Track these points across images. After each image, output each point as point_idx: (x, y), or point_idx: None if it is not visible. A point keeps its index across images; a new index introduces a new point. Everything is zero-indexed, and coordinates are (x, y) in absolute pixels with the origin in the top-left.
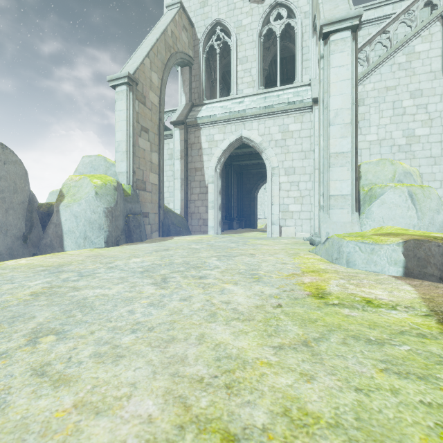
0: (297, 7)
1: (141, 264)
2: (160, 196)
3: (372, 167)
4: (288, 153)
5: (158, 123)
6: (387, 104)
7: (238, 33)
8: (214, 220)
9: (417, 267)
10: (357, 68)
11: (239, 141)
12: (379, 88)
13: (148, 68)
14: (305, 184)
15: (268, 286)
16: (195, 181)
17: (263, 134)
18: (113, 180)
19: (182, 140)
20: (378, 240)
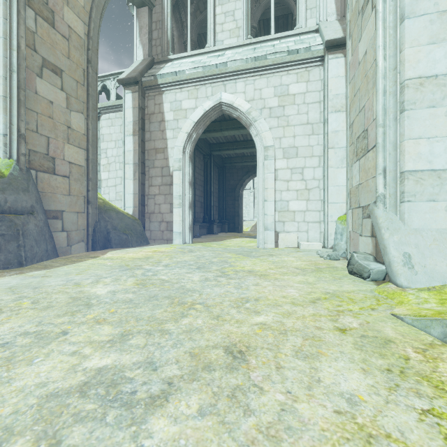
0: None
1: None
2: (88, 184)
3: None
4: (288, 126)
5: (84, 67)
6: None
7: None
8: (182, 223)
9: None
10: None
11: (217, 110)
12: None
13: None
14: (313, 171)
15: None
16: (155, 168)
17: (252, 99)
18: None
19: (135, 107)
20: None
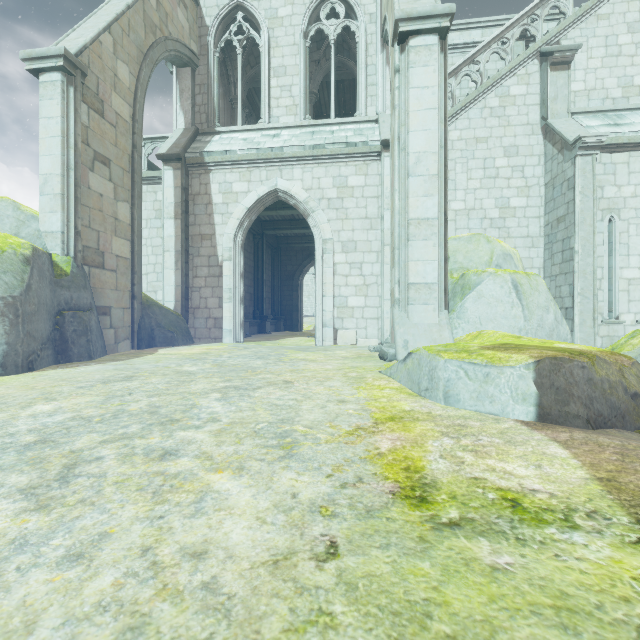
0: (359, 3)
1: (44, 421)
2: (134, 278)
3: (463, 244)
4: (347, 219)
5: (130, 152)
6: (477, 162)
7: (272, 28)
8: (233, 320)
9: (556, 404)
10: (446, 94)
11: (272, 196)
12: (467, 138)
13: (109, 51)
14: (371, 267)
15: (310, 473)
16: (201, 256)
17: (310, 188)
18: (23, 244)
19: (178, 186)
20: (496, 359)
